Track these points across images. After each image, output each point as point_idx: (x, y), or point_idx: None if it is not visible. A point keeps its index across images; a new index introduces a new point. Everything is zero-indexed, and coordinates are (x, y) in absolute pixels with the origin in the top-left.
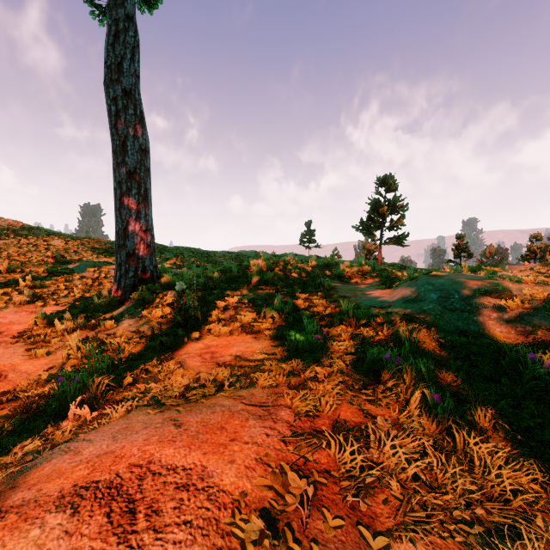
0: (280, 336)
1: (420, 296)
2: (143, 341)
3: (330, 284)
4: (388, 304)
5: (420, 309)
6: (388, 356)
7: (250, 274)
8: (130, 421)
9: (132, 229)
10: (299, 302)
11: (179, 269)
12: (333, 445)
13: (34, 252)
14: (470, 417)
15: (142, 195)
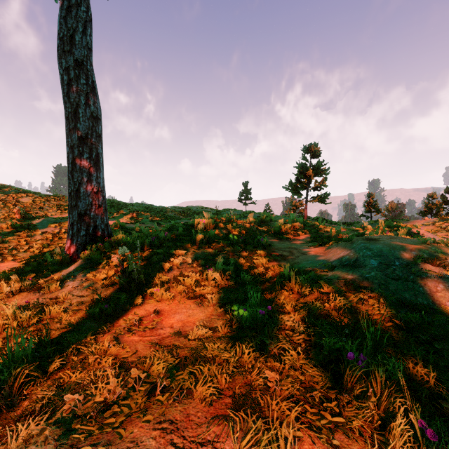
0: (222, 303)
1: (359, 262)
2: (83, 309)
3: (267, 242)
4: (326, 267)
5: (362, 277)
6: (352, 356)
7: (194, 233)
8: None
9: (84, 190)
10: (240, 262)
11: (133, 223)
12: None
13: (3, 208)
14: None
15: (93, 159)
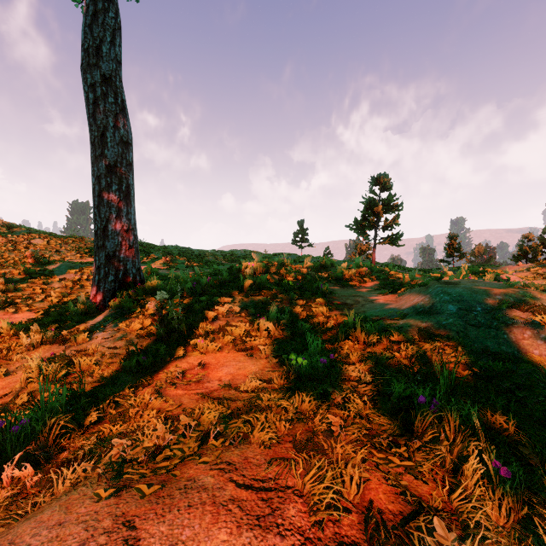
0: (277, 354)
1: (436, 308)
2: (117, 361)
3: (328, 289)
4: (397, 315)
5: (438, 324)
6: (423, 399)
7: (242, 278)
8: (67, 517)
9: (112, 228)
10: (296, 310)
11: (167, 270)
12: None
13: (13, 251)
14: (545, 494)
15: (123, 191)
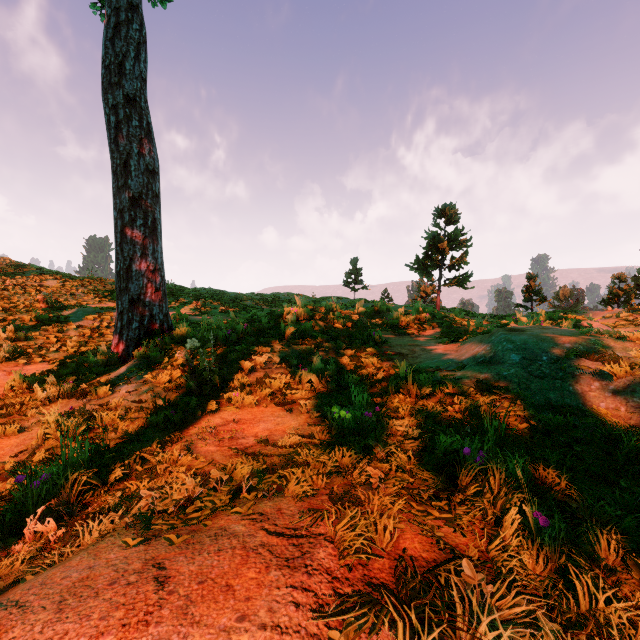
0: (320, 409)
1: (497, 357)
2: (143, 416)
3: (381, 337)
4: (455, 366)
5: (499, 375)
6: (468, 451)
7: (283, 325)
8: (96, 562)
9: (137, 268)
10: (344, 361)
11: (199, 316)
12: (401, 626)
13: (22, 295)
14: (588, 545)
15: (149, 227)
